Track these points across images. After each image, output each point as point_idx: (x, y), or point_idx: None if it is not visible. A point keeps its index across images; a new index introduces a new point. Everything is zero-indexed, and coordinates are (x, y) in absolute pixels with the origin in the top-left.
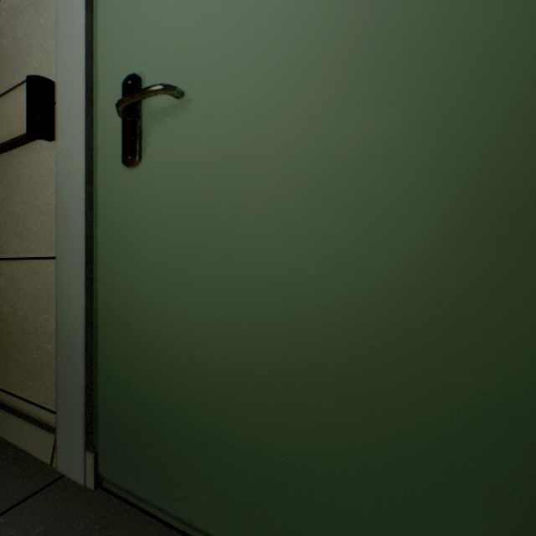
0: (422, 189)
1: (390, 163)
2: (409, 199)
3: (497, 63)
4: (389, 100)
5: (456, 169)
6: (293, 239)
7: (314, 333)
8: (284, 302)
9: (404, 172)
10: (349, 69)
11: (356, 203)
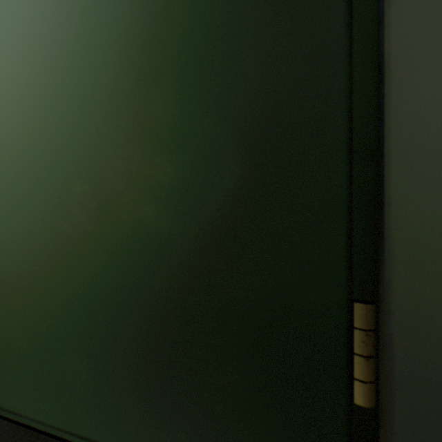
0: (56, 175)
1: (44, 159)
2: (51, 180)
3: (80, 112)
4: (43, 124)
5: (67, 165)
6: (4, 200)
7: (13, 257)
8: (0, 239)
9: (49, 164)
10: (28, 102)
11: (31, 180)
